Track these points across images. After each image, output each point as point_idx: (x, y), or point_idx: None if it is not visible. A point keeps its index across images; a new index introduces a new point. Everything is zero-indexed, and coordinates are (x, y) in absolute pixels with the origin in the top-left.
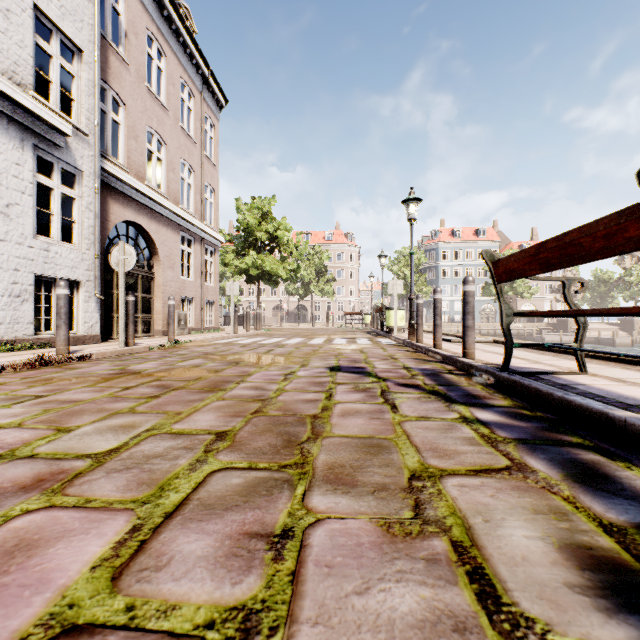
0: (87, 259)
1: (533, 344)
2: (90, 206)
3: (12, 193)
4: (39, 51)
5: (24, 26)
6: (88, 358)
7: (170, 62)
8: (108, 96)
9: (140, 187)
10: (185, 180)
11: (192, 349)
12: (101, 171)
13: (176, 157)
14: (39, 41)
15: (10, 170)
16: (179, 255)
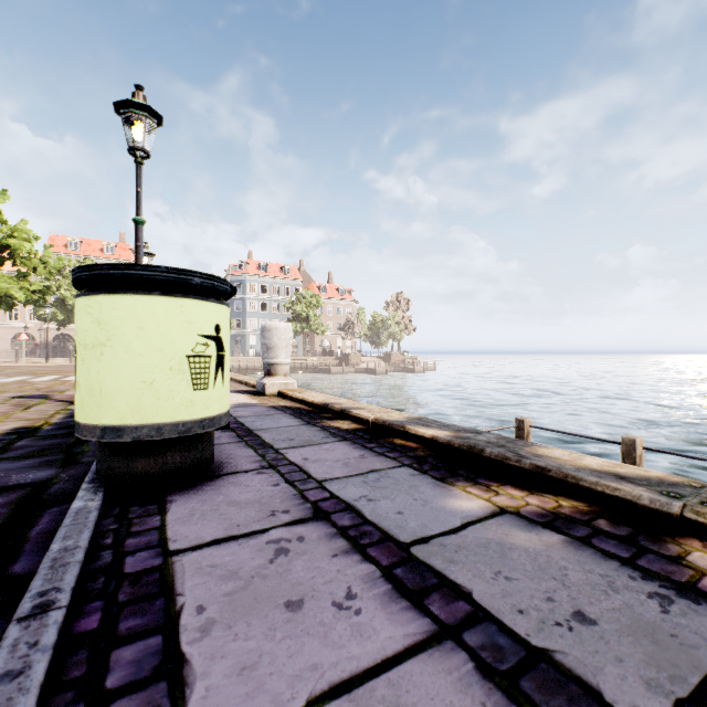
0: None
1: None
2: None
3: None
4: None
5: None
6: None
7: None
8: None
9: None
10: None
11: None
12: None
13: None
14: None
15: None
16: None
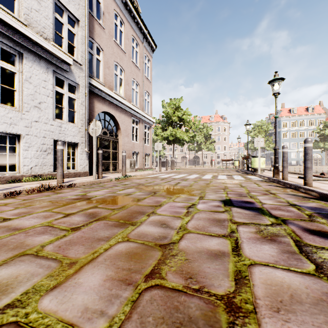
0: (81, 131)
1: None
2: (83, 103)
3: (42, 96)
4: (60, 26)
5: (48, 8)
6: (73, 186)
7: (126, 27)
8: (94, 46)
9: (110, 93)
10: (134, 89)
11: (133, 181)
12: (90, 85)
13: (129, 77)
14: (57, 16)
15: (41, 84)
16: (131, 129)
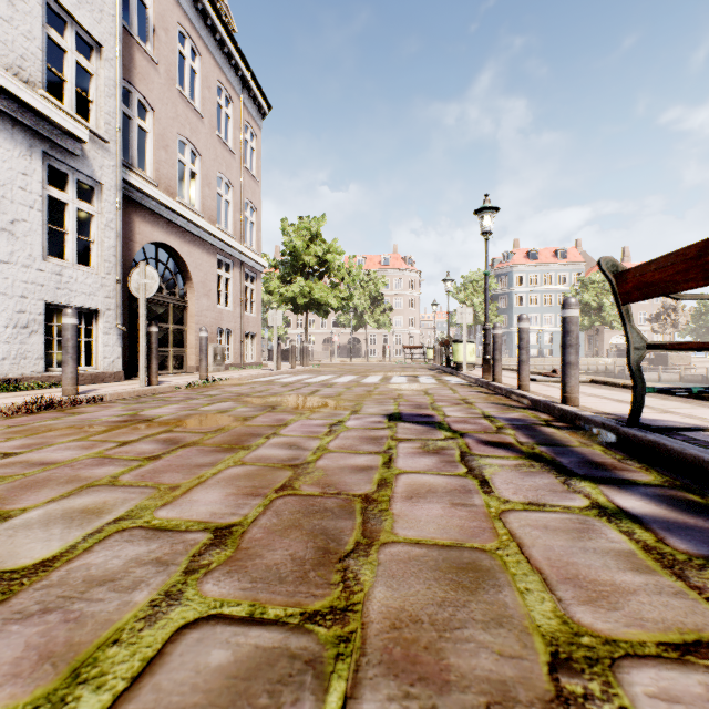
0: (107, 285)
1: (675, 389)
2: (111, 224)
3: (18, 208)
4: (55, 48)
5: (32, 15)
6: (100, 400)
7: (205, 62)
8: (134, 100)
9: (170, 203)
10: (222, 196)
11: (225, 389)
12: (125, 185)
13: (212, 170)
14: (51, 33)
15: (15, 181)
16: (216, 281)
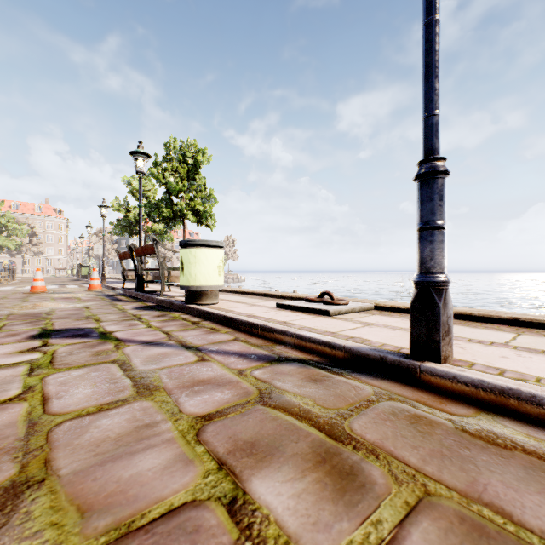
0: None
1: None
2: None
3: None
4: None
5: None
6: None
7: None
8: None
9: None
10: None
11: None
12: None
13: None
14: None
15: None
16: None
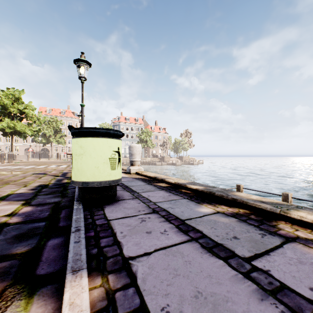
0: None
1: None
2: None
3: None
4: None
5: None
6: None
7: None
8: None
9: None
10: None
11: None
12: None
13: None
14: None
15: None
16: None
